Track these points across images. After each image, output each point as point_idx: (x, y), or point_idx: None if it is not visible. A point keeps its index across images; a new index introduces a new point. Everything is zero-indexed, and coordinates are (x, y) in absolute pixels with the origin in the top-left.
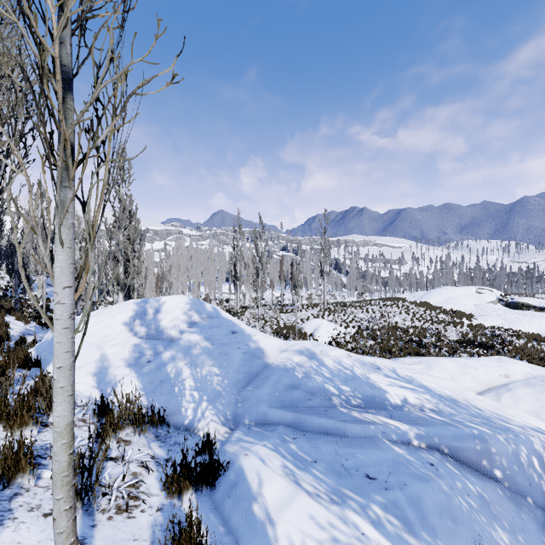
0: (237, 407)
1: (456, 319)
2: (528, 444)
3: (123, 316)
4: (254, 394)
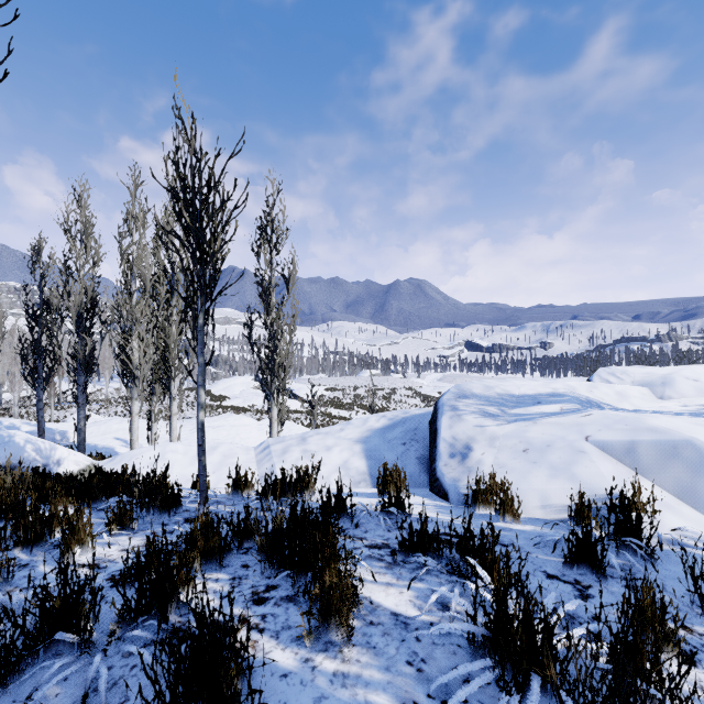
0: None
1: (213, 402)
2: (53, 432)
3: None
4: None
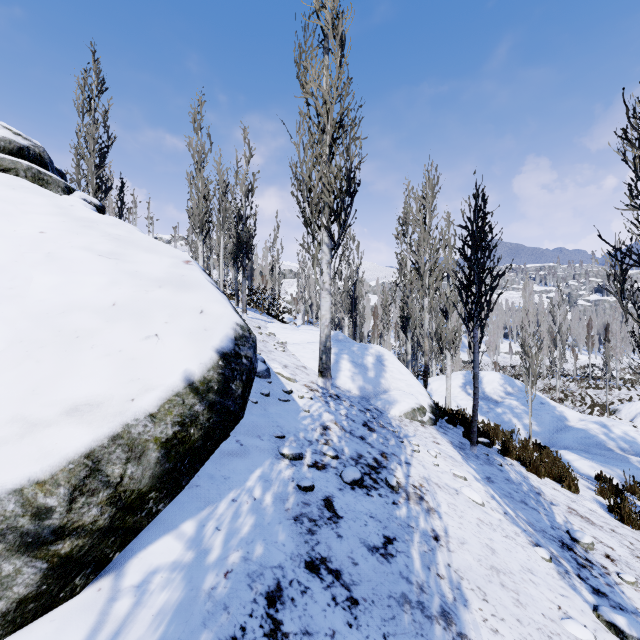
0: (550, 440)
1: None
2: None
3: (457, 382)
4: (560, 436)
